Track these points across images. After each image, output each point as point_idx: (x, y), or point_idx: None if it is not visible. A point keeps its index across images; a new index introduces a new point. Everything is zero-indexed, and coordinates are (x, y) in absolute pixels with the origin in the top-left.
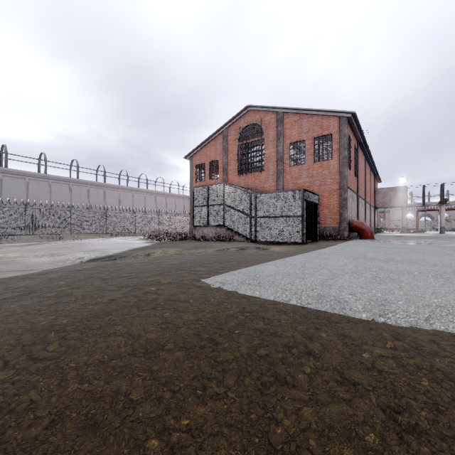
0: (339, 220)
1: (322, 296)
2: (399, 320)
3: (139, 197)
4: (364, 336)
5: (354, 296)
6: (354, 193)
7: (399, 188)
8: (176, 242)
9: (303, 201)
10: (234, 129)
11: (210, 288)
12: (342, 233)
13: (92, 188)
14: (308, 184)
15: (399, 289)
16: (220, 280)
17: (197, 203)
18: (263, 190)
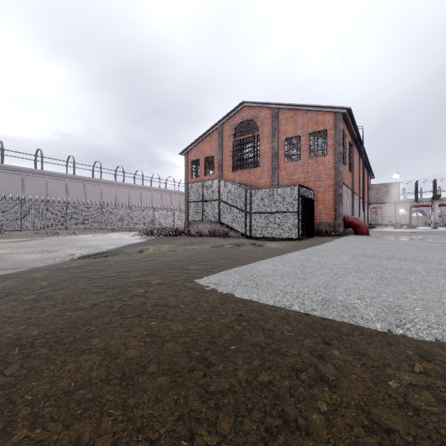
0: (334, 215)
1: (327, 301)
2: (421, 332)
3: (135, 193)
4: (385, 355)
5: (363, 301)
6: (349, 189)
7: (392, 184)
8: (171, 238)
9: (299, 197)
10: (229, 125)
11: (204, 291)
12: (337, 229)
13: (89, 184)
14: (303, 180)
15: (412, 292)
16: (214, 281)
17: (192, 199)
18: (258, 185)
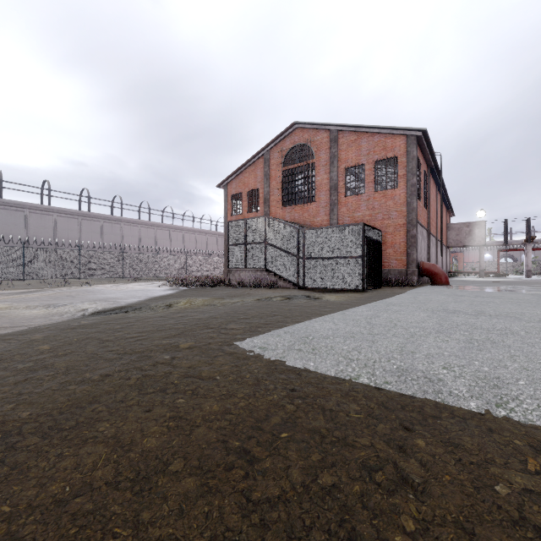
0: (406, 261)
1: (404, 371)
2: (530, 413)
3: (163, 234)
4: (485, 446)
5: (451, 371)
6: (424, 229)
7: (476, 223)
8: (207, 289)
9: (364, 238)
10: (278, 151)
11: (246, 357)
12: (410, 278)
13: (107, 223)
14: (369, 218)
15: (512, 360)
16: (259, 344)
17: (233, 241)
18: (313, 225)
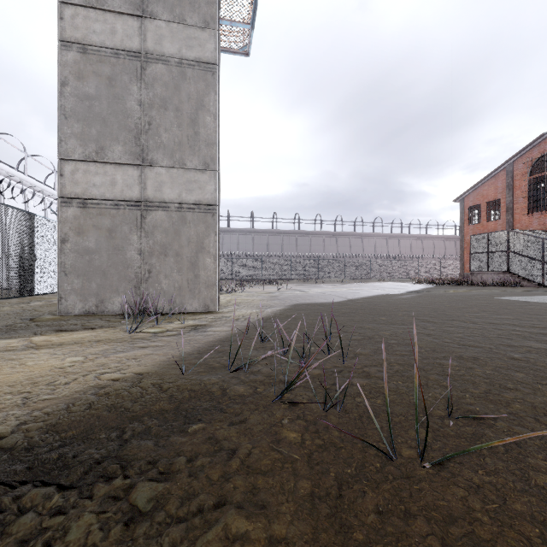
0: None
1: None
2: None
3: (393, 242)
4: None
5: None
6: None
7: None
8: (454, 286)
9: None
10: (523, 162)
11: (503, 299)
12: None
13: (352, 238)
14: None
15: None
16: (507, 297)
17: (475, 250)
18: None
